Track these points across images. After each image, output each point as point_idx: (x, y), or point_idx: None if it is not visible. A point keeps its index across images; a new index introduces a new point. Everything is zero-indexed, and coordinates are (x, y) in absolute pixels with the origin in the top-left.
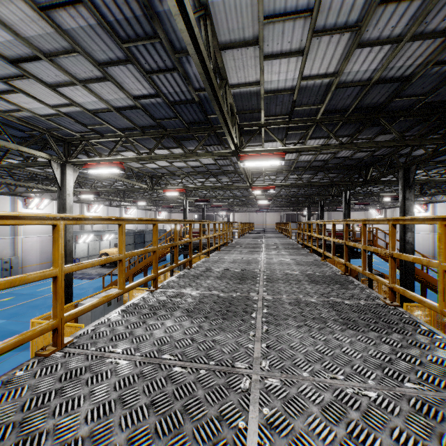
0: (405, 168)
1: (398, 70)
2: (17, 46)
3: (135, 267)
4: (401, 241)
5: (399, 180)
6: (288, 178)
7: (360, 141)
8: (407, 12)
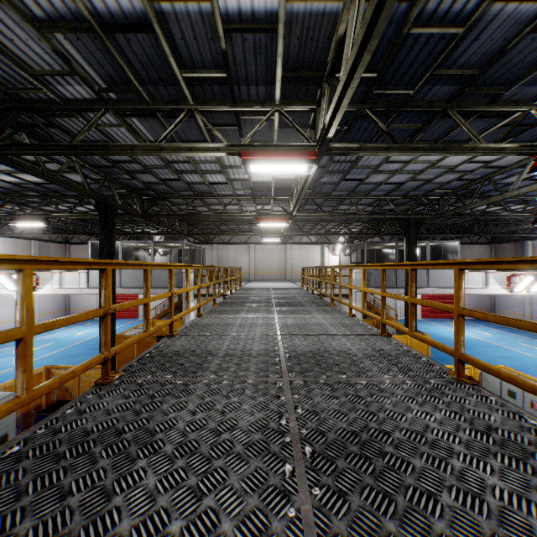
0: None
1: None
2: None
3: None
4: None
5: None
6: None
7: None
8: None
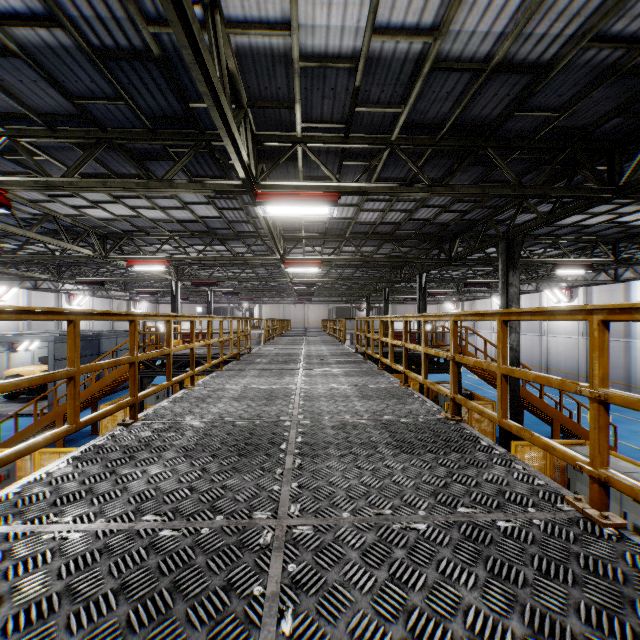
0: (508, 239)
1: (536, 44)
2: None
3: None
4: None
5: (500, 257)
6: (340, 251)
7: None
8: None
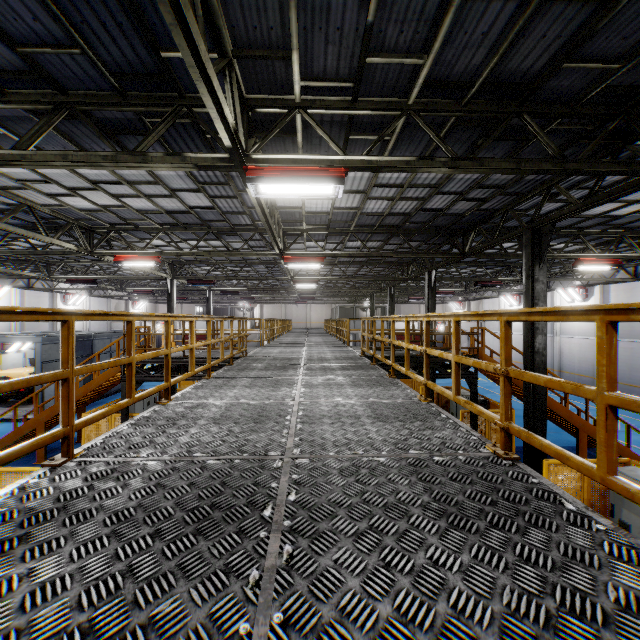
0: (534, 230)
1: None
2: None
3: (51, 408)
4: (526, 350)
5: (524, 250)
6: (344, 247)
7: (469, 177)
8: None
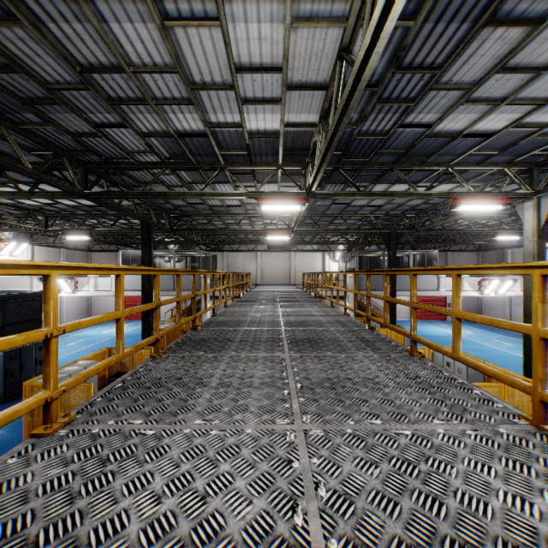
0: None
1: (61, 14)
2: (505, 109)
3: None
4: None
5: None
6: None
7: None
8: (158, 90)
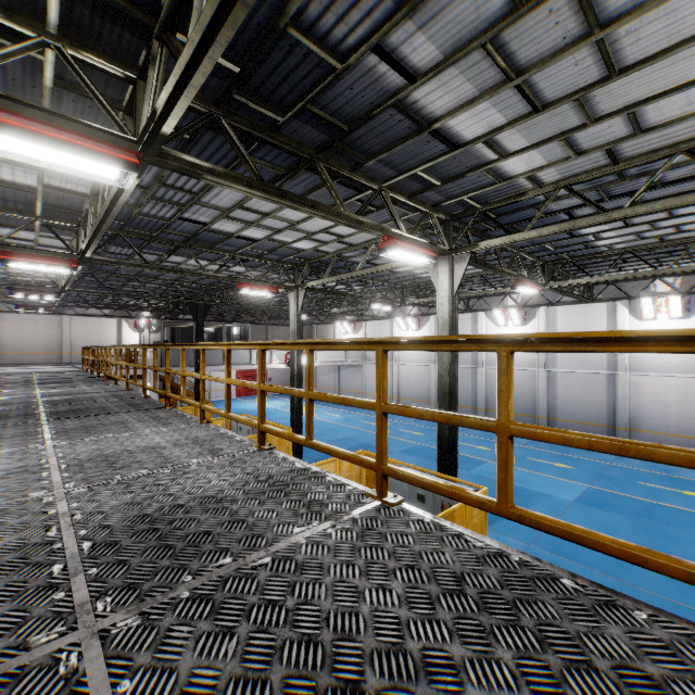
0: None
1: None
2: (258, 228)
3: None
4: None
5: None
6: None
7: None
8: None
